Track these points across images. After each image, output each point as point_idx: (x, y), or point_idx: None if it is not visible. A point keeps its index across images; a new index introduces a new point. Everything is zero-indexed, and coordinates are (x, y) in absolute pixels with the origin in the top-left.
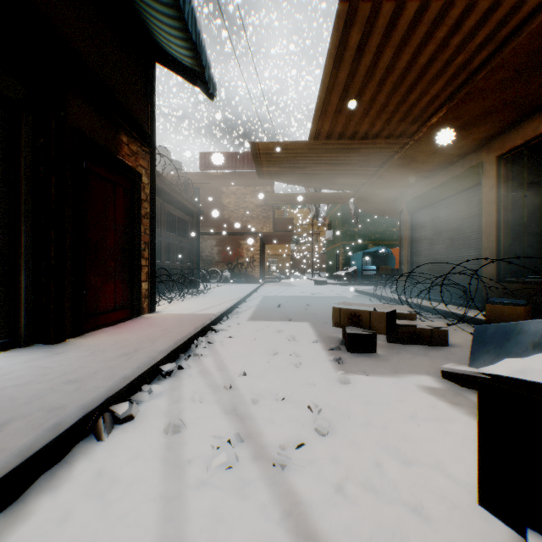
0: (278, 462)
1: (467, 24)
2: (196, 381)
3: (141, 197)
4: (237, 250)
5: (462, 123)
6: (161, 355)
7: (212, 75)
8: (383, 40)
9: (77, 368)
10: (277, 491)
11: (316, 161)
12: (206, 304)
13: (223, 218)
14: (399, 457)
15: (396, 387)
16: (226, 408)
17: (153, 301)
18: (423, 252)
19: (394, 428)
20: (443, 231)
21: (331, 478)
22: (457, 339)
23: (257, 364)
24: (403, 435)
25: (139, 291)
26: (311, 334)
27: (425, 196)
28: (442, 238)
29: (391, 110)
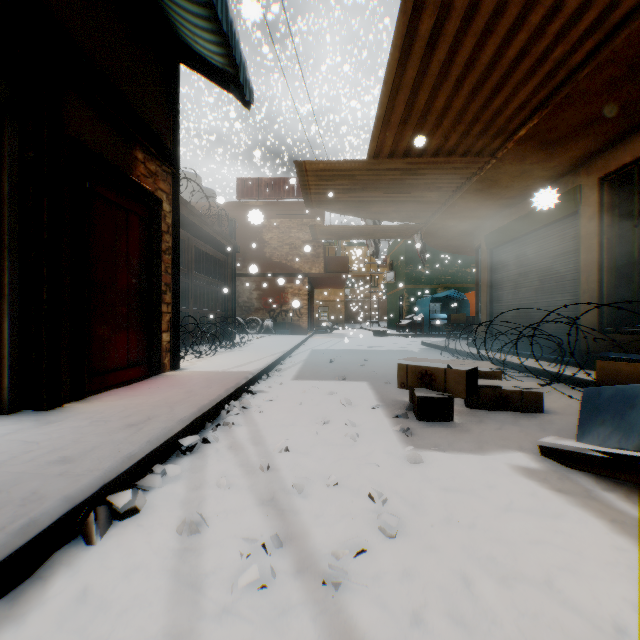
0: (329, 579)
1: (569, 4)
2: (225, 459)
3: (161, 228)
4: (281, 294)
5: (558, 136)
6: (180, 425)
7: (248, 78)
8: (462, 26)
9: (70, 443)
10: (328, 625)
11: (376, 185)
12: (242, 359)
13: (265, 257)
14: (495, 571)
15: (483, 467)
16: (262, 497)
17: (177, 356)
18: (506, 297)
19: (484, 527)
20: (530, 271)
21: (404, 603)
22: (553, 403)
23: (302, 436)
24: (498, 537)
25: (158, 344)
26: (370, 396)
27: (508, 229)
28: (529, 279)
29: (470, 120)
